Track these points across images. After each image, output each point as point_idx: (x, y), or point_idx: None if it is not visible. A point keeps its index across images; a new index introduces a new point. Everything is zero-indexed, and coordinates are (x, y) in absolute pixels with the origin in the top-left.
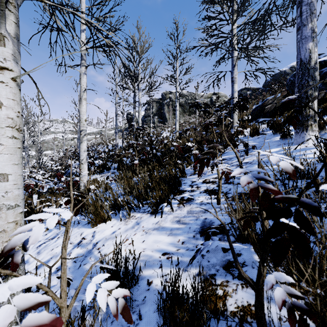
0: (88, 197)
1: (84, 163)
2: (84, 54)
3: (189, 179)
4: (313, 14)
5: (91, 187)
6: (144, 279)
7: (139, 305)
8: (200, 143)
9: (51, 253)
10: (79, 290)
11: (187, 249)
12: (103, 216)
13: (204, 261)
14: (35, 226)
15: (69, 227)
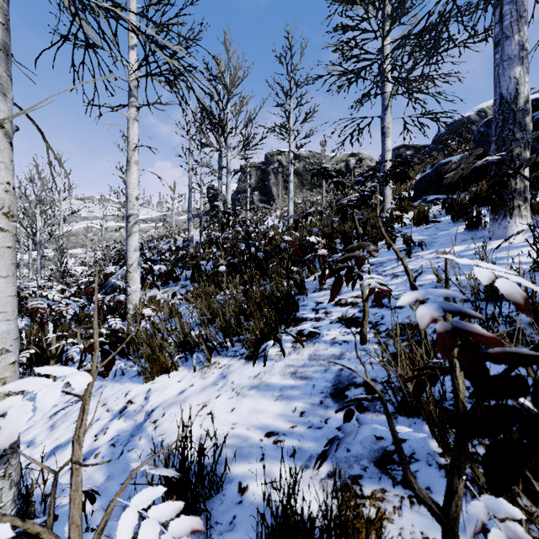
0: (124, 343)
1: (134, 270)
2: (135, 87)
3: (311, 299)
4: (522, 19)
5: (144, 311)
6: (234, 482)
7: (223, 532)
8: (329, 238)
9: (73, 428)
10: (113, 512)
11: (309, 425)
12: (165, 363)
13: (339, 449)
14: (14, 406)
15: (87, 401)
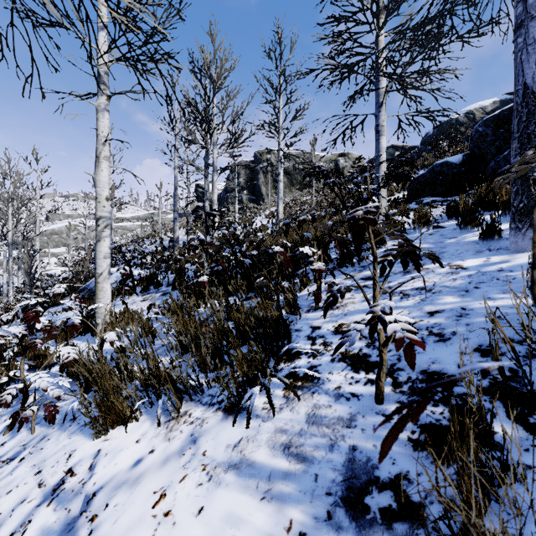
0: None
1: (104, 280)
2: (105, 72)
3: (306, 321)
4: None
5: (106, 336)
6: None
7: None
8: (325, 246)
9: None
10: None
11: None
12: (122, 413)
13: None
14: None
15: None
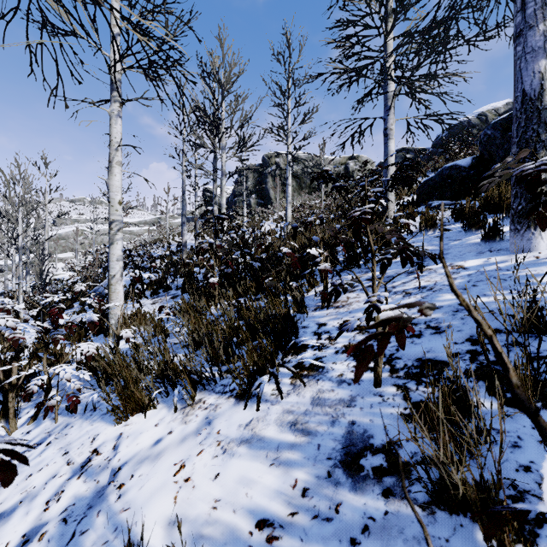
0: None
1: (117, 282)
2: (117, 80)
3: (312, 319)
4: None
5: (123, 333)
6: None
7: None
8: (332, 248)
9: (24, 487)
10: None
11: (314, 513)
12: (141, 401)
13: None
14: None
15: None
